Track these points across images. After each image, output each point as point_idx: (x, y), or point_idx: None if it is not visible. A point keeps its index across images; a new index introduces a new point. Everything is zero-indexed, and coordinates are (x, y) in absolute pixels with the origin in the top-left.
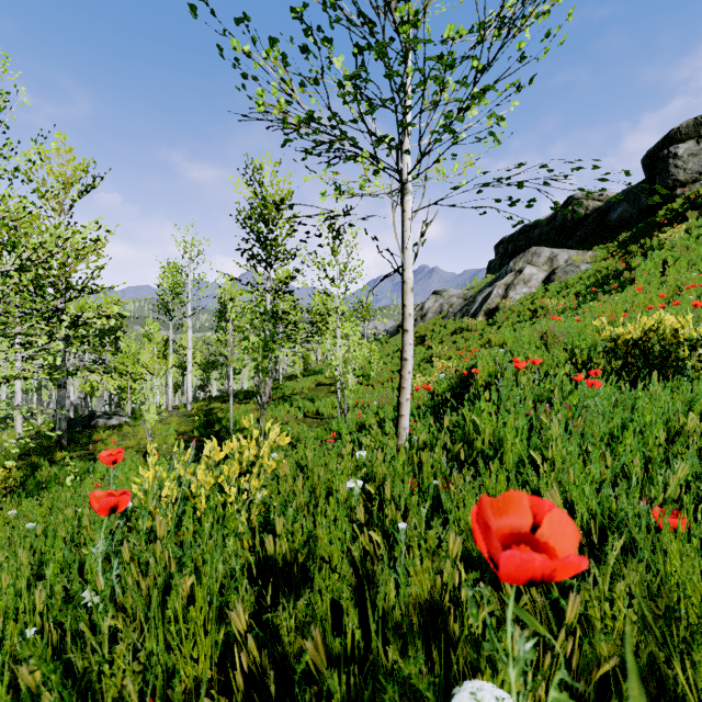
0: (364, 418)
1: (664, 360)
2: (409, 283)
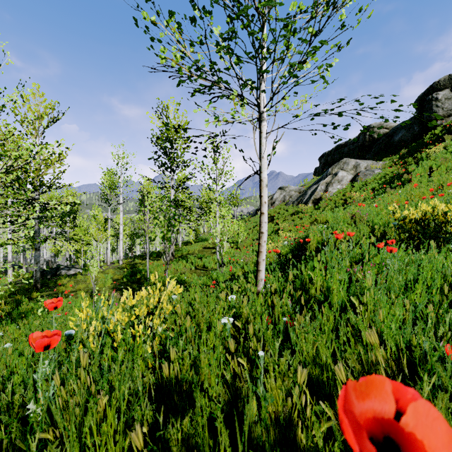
0: (234, 270)
1: (436, 233)
2: (265, 181)
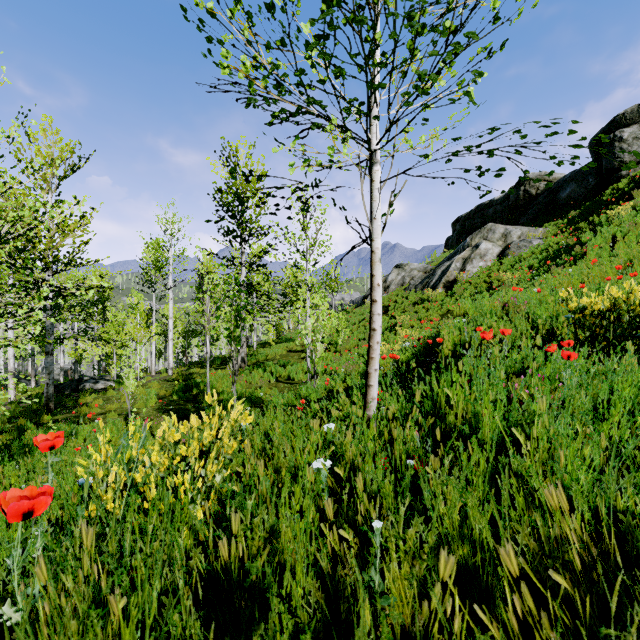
0: (332, 384)
1: (632, 330)
2: (378, 253)
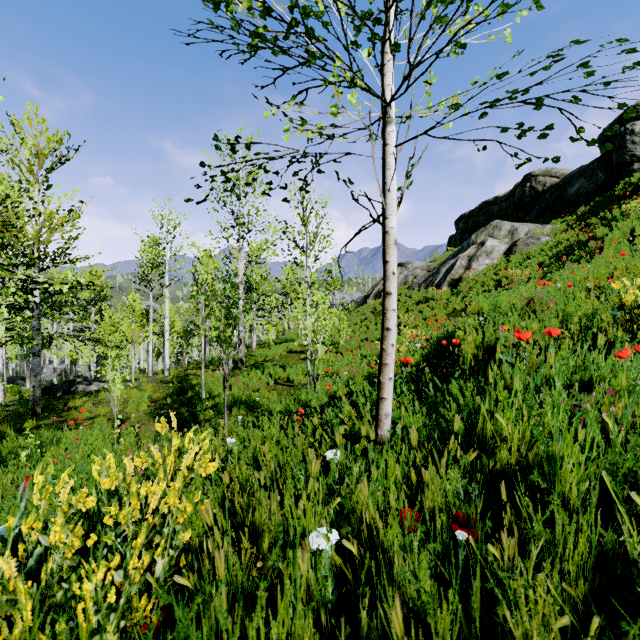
0: (334, 389)
1: None
2: (392, 234)
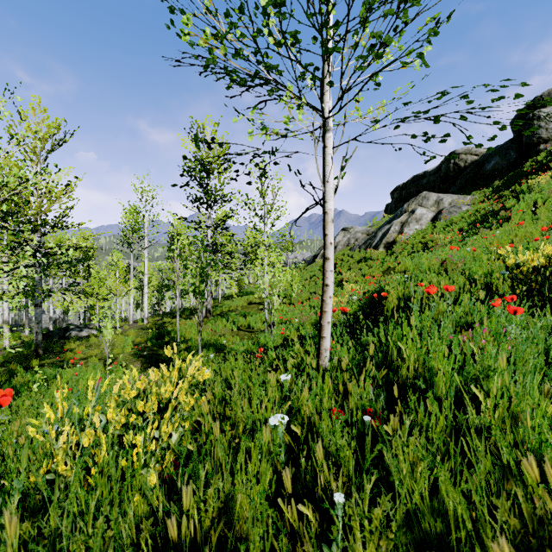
0: (287, 333)
1: None
2: (330, 214)
